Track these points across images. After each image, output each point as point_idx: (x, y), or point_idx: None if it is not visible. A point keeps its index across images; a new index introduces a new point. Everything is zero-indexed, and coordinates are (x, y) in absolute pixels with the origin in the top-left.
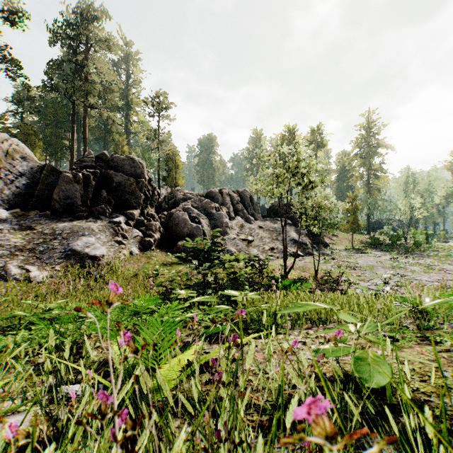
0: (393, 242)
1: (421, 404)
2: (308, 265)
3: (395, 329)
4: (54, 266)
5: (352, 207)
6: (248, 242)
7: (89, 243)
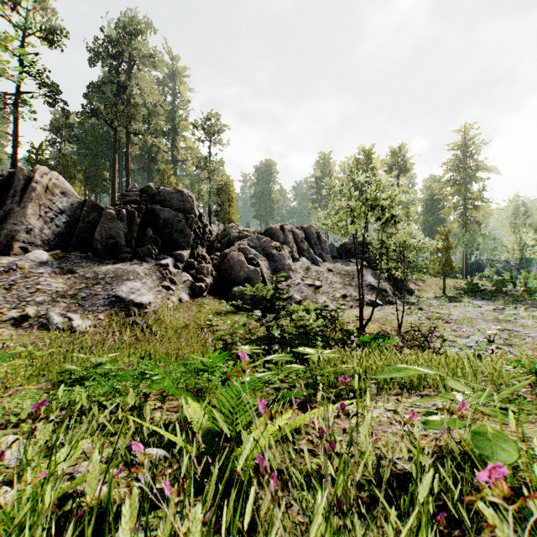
0: (497, 288)
1: None
2: (389, 317)
3: (507, 399)
4: (98, 314)
5: (443, 245)
6: (315, 288)
7: (134, 288)
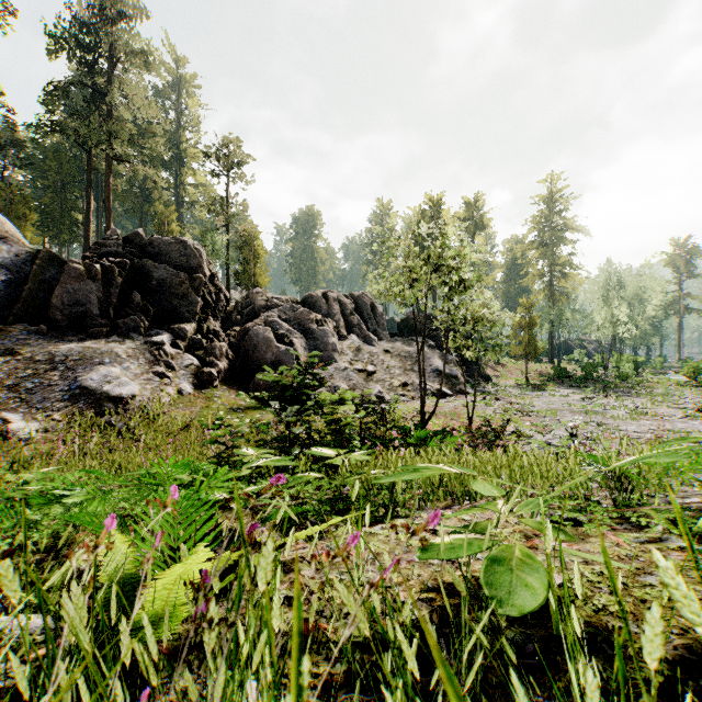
0: (587, 374)
1: (608, 635)
2: (459, 410)
3: (579, 506)
4: (52, 413)
5: (526, 320)
6: (367, 374)
7: (111, 375)
